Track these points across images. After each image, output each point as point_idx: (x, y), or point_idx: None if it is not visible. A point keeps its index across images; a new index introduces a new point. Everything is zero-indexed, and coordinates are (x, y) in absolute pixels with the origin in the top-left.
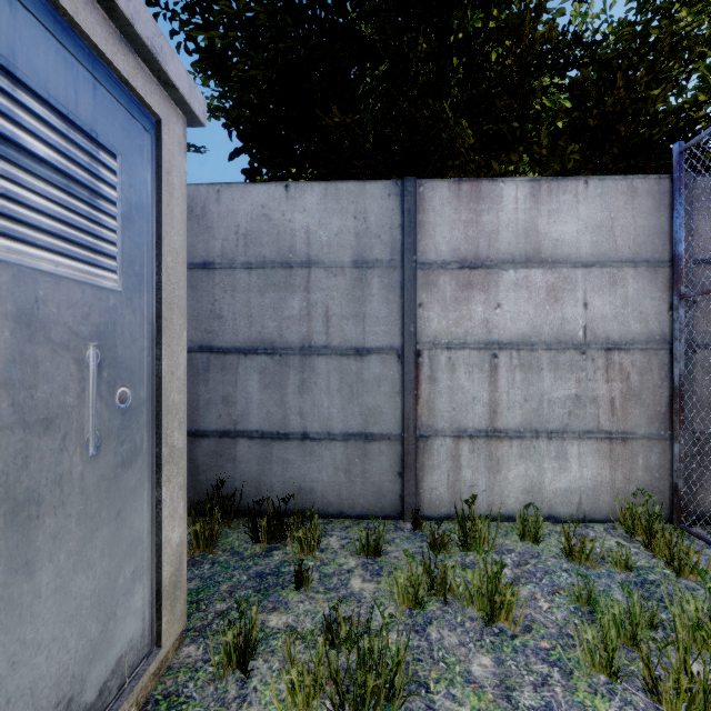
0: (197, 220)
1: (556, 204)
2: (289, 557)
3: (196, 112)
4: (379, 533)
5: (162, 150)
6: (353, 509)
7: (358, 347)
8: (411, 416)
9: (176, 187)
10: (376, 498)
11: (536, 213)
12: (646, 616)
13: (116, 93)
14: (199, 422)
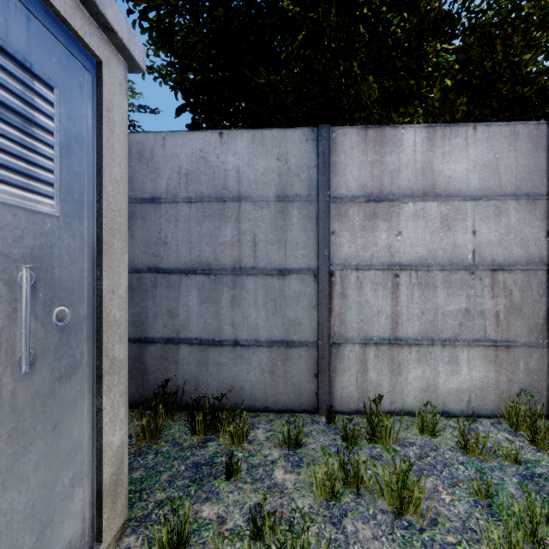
0: (146, 162)
1: (448, 147)
2: (221, 448)
3: (135, 58)
4: (299, 428)
5: (102, 89)
6: (277, 404)
7: (280, 268)
8: (325, 326)
9: (116, 124)
10: (295, 395)
11: (431, 155)
12: (543, 513)
13: (52, 29)
14: (148, 331)
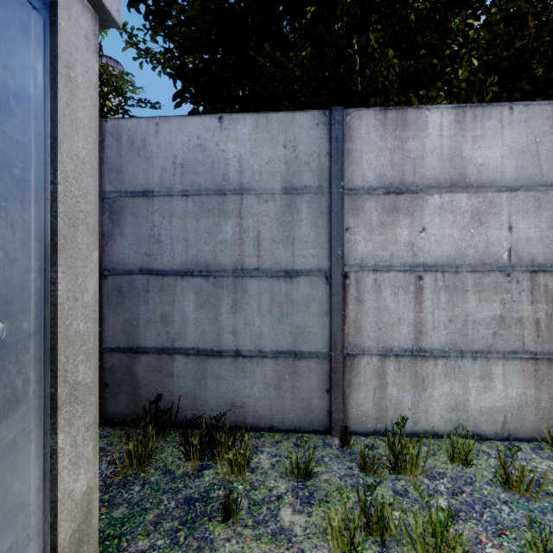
0: (137, 151)
1: (480, 130)
2: (219, 478)
3: (106, 5)
4: (309, 456)
5: (58, 37)
6: (283, 423)
7: (287, 269)
8: (339, 335)
9: (81, 86)
10: (304, 413)
11: (460, 139)
12: None
13: None
14: (139, 340)
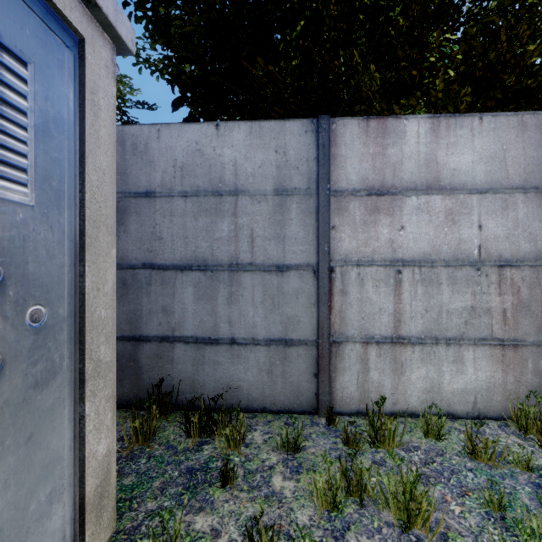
0: (140, 155)
1: (453, 138)
2: (217, 451)
3: (123, 38)
4: (298, 431)
5: (85, 69)
6: (275, 405)
7: (279, 264)
8: (325, 324)
9: (102, 108)
10: (294, 395)
11: (435, 146)
12: None
13: None
14: (142, 329)
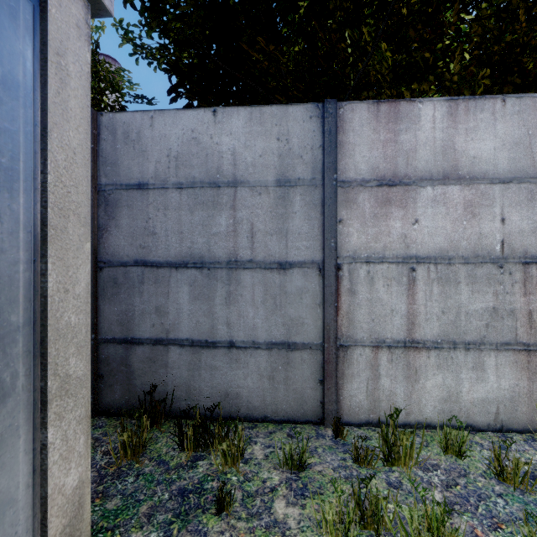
0: (132, 144)
1: (473, 123)
2: (213, 469)
3: None
4: (302, 447)
5: (48, 24)
6: (277, 414)
7: (281, 261)
8: (332, 326)
9: (72, 75)
10: (298, 404)
11: (453, 132)
12: None
13: None
14: (134, 331)
